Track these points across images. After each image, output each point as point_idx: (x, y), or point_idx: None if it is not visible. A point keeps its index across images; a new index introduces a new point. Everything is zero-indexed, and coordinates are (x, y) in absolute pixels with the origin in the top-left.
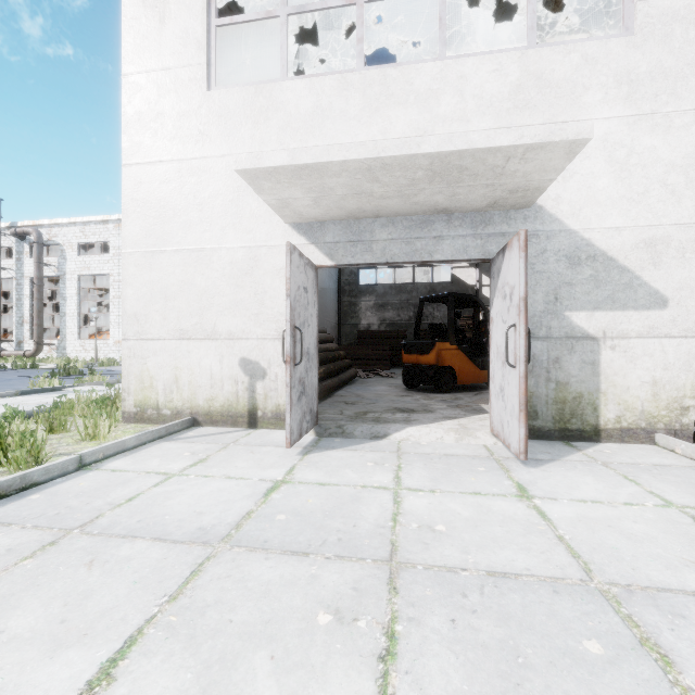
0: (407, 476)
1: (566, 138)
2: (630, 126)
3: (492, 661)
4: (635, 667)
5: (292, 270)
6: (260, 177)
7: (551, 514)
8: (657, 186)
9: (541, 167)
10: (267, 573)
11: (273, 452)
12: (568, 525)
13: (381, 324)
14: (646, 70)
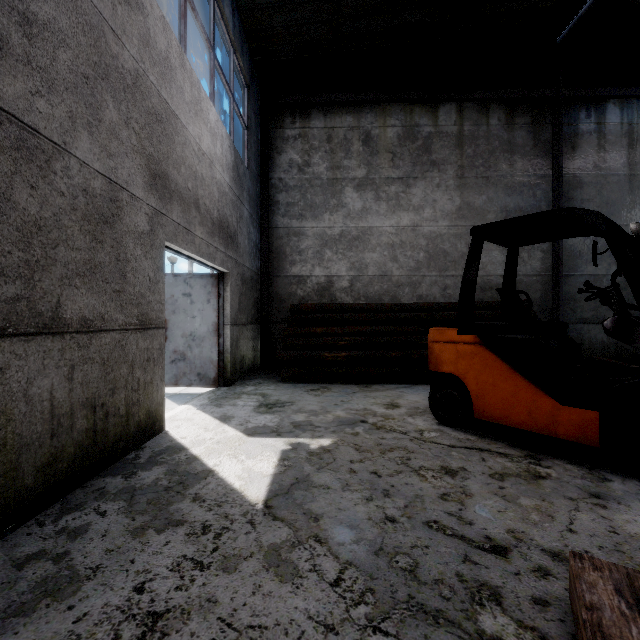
0: None
1: None
2: None
3: None
4: None
5: None
6: None
7: None
8: None
9: None
10: None
11: (172, 389)
12: None
13: None
14: None
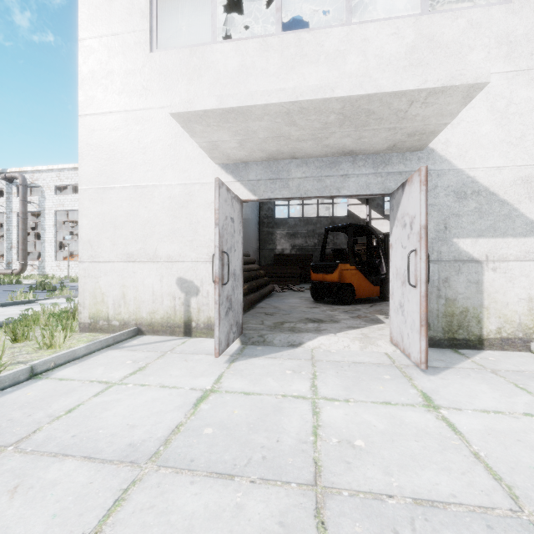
0: (322, 384)
1: (466, 82)
2: (509, 80)
3: None
4: None
5: (220, 202)
6: (192, 120)
7: (460, 426)
8: (532, 131)
9: (439, 111)
10: (191, 503)
11: (203, 360)
12: (479, 439)
13: (292, 249)
14: (523, 32)
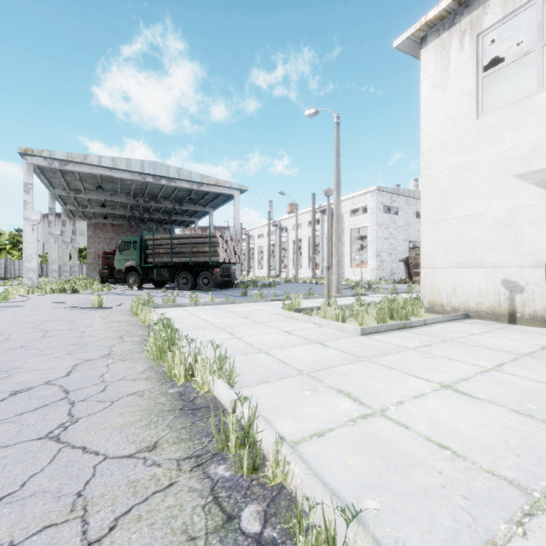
0: None
1: None
2: None
3: None
4: None
5: None
6: (528, 174)
7: None
8: None
9: None
10: None
11: (536, 335)
12: None
13: None
14: None
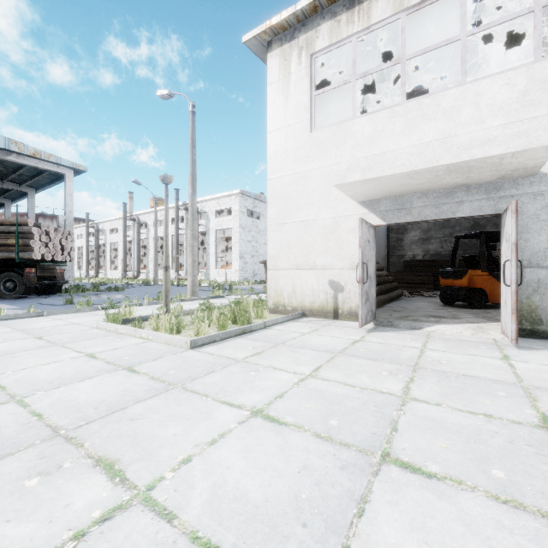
0: (431, 345)
1: (541, 145)
2: None
3: (452, 389)
4: (517, 399)
5: (362, 232)
6: (345, 186)
7: (517, 366)
8: None
9: (530, 158)
10: (360, 362)
11: (351, 330)
12: (525, 370)
13: (425, 254)
14: None
